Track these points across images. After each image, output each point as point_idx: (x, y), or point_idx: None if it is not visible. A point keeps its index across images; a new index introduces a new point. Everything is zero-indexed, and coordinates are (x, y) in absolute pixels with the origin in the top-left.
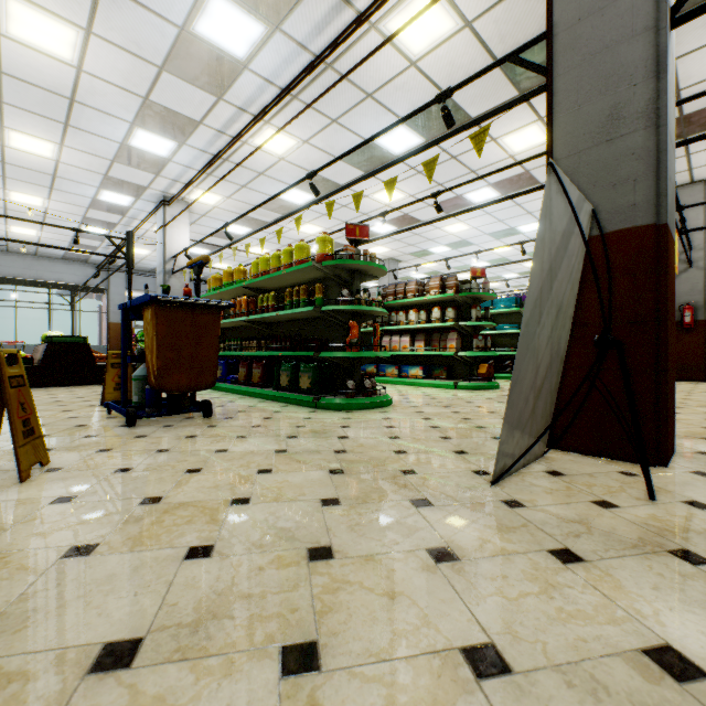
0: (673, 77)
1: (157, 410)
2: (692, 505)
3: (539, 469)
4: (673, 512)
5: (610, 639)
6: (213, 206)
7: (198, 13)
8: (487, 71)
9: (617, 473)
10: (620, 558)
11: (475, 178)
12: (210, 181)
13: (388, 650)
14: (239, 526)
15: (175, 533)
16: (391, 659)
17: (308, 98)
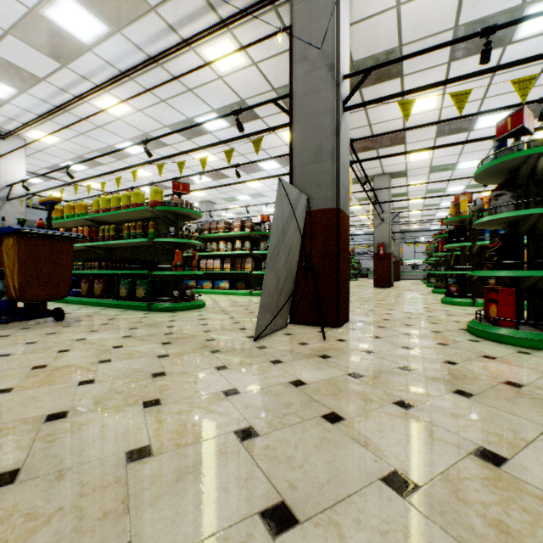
0: (347, 134)
1: (13, 317)
2: (339, 341)
3: (281, 333)
4: (330, 343)
5: (280, 381)
6: (50, 145)
7: (48, 3)
8: (261, 105)
9: (316, 332)
10: (298, 360)
11: (261, 159)
12: (49, 125)
13: (192, 396)
14: (108, 371)
15: (66, 377)
16: (192, 397)
17: (142, 82)
